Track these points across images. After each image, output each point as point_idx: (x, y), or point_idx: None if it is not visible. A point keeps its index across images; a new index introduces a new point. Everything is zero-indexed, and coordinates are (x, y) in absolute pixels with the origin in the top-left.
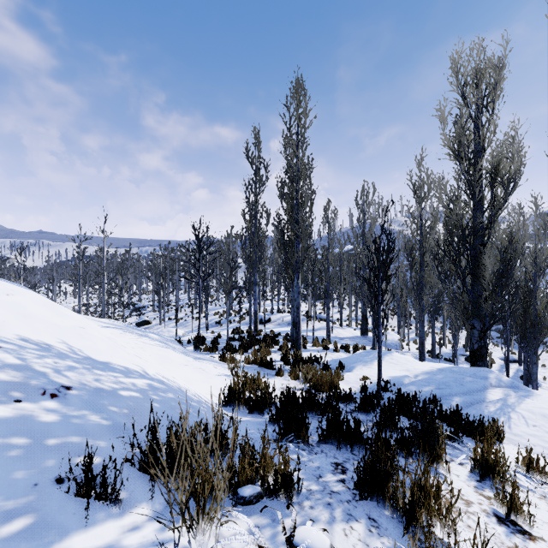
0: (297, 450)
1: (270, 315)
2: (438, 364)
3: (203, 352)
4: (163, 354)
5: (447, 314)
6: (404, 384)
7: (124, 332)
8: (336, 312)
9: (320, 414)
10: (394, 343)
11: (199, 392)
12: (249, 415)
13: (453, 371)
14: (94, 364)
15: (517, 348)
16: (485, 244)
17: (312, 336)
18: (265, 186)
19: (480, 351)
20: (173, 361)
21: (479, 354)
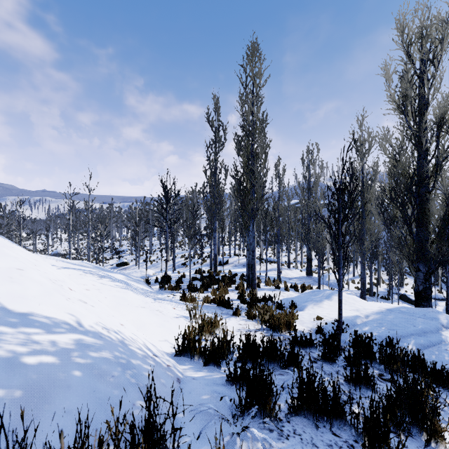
0: (263, 432)
1: (227, 258)
2: (386, 304)
3: (167, 290)
4: (121, 295)
5: (381, 258)
6: (357, 325)
7: (84, 273)
8: (284, 256)
9: (283, 367)
10: (336, 283)
11: (150, 341)
12: (204, 368)
13: (402, 311)
14: (3, 317)
15: (444, 287)
16: (430, 192)
17: (264, 277)
18: (224, 145)
19: (425, 292)
20: (129, 303)
21: (425, 295)
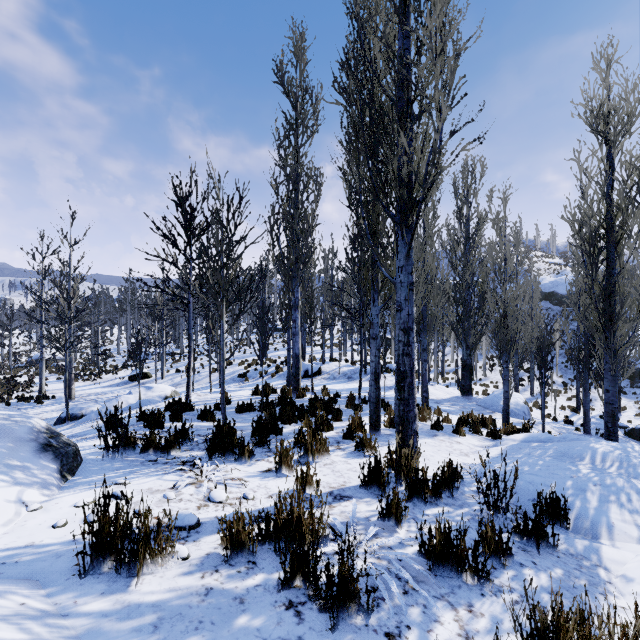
0: None
1: (320, 365)
2: None
3: (138, 455)
4: None
5: None
6: None
7: None
8: None
9: None
10: (520, 409)
11: None
12: None
13: None
14: None
15: None
16: None
17: (390, 399)
18: (313, 132)
19: None
20: None
21: None
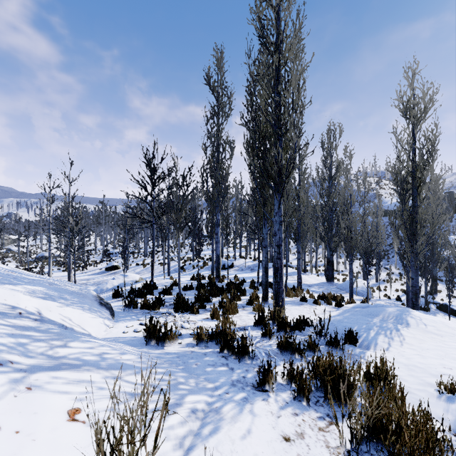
0: None
1: (232, 261)
2: None
3: (139, 310)
4: None
5: None
6: None
7: None
8: (295, 259)
9: None
10: (364, 291)
11: None
12: None
13: None
14: None
15: None
16: None
17: None
18: (229, 115)
19: None
20: None
21: None
